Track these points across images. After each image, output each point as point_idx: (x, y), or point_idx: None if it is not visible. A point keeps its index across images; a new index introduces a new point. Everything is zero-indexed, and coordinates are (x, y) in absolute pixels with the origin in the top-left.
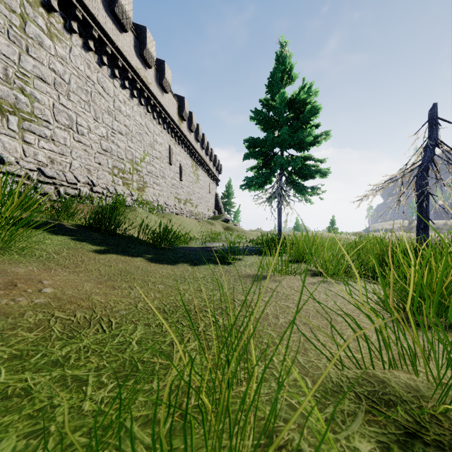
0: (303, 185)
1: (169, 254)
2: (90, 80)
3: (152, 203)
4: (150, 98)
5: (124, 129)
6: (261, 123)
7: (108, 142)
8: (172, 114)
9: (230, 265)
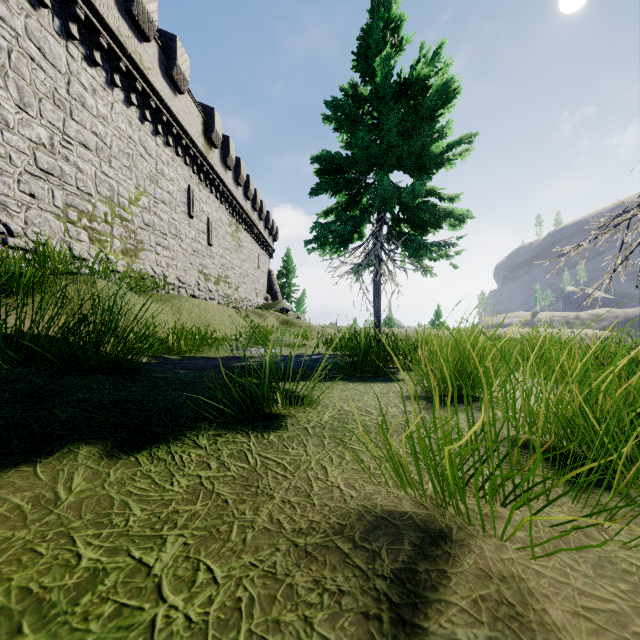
0: (422, 239)
1: (80, 395)
2: (7, 27)
3: (144, 275)
4: (148, 95)
5: (93, 140)
6: (344, 127)
7: (54, 157)
8: (193, 133)
9: (271, 431)
